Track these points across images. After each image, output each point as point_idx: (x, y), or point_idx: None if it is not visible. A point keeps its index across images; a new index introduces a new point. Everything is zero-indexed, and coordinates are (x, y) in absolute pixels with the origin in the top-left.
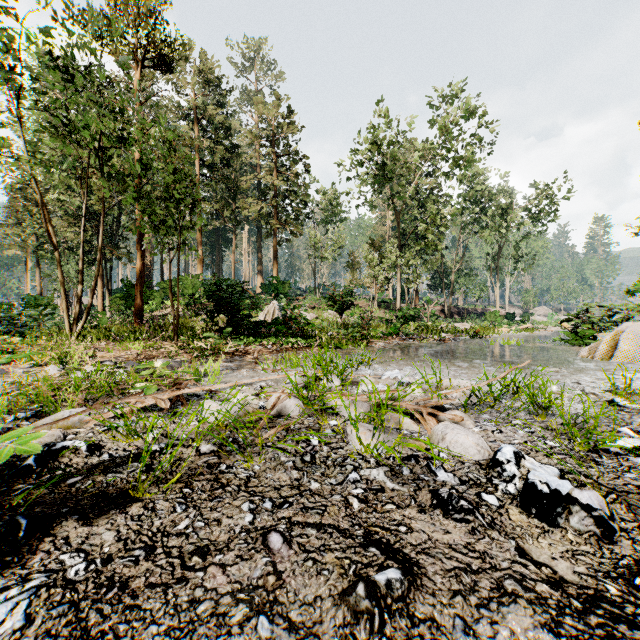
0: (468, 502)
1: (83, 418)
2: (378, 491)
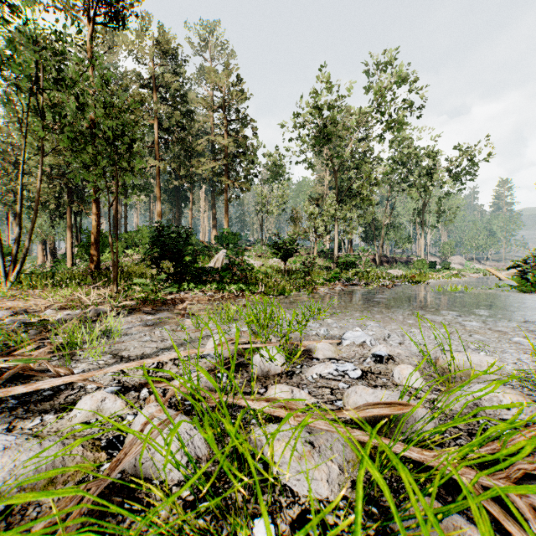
0: None
1: None
2: None
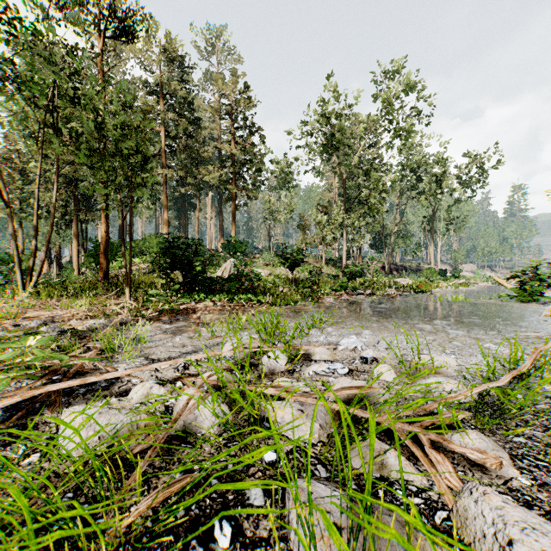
0: None
1: None
2: None
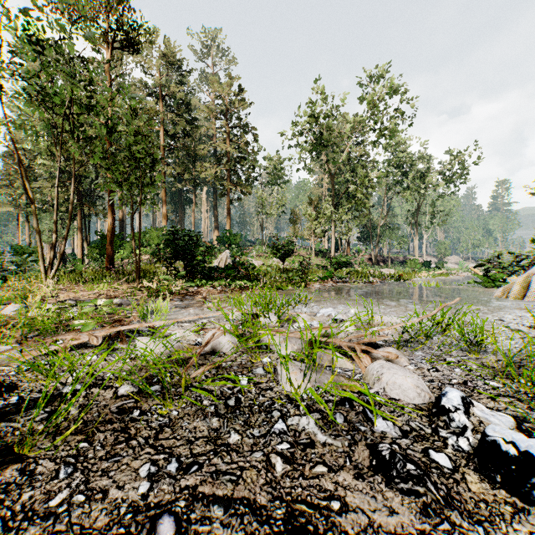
0: (415, 465)
1: (13, 355)
2: (307, 446)
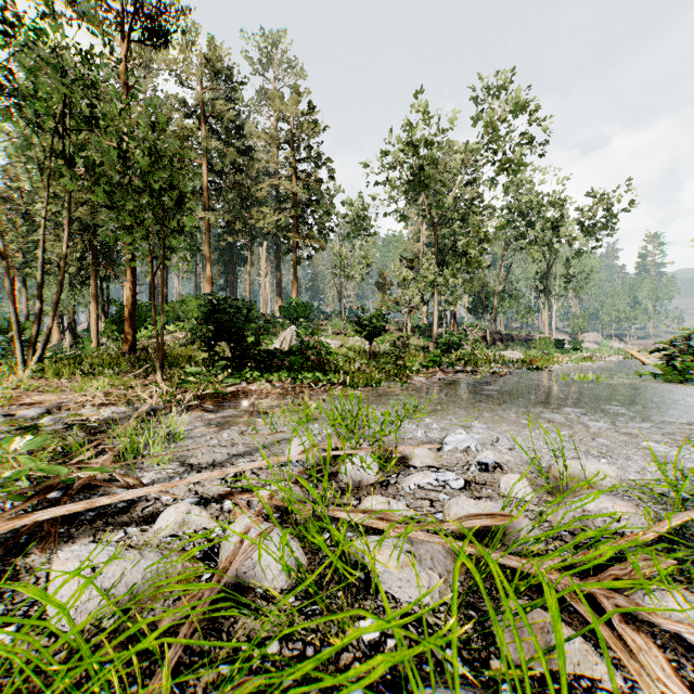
0: None
1: None
2: None
